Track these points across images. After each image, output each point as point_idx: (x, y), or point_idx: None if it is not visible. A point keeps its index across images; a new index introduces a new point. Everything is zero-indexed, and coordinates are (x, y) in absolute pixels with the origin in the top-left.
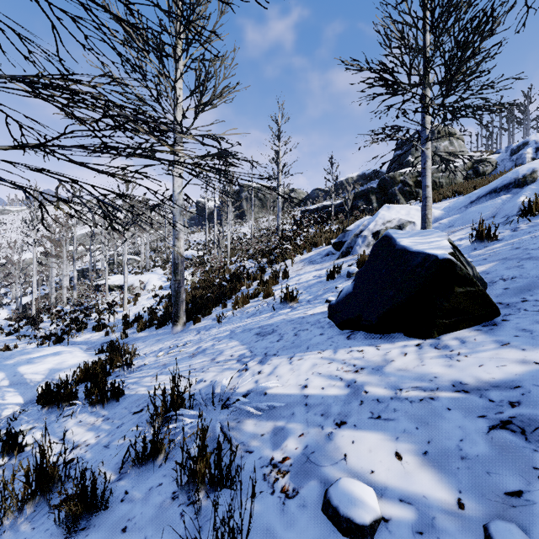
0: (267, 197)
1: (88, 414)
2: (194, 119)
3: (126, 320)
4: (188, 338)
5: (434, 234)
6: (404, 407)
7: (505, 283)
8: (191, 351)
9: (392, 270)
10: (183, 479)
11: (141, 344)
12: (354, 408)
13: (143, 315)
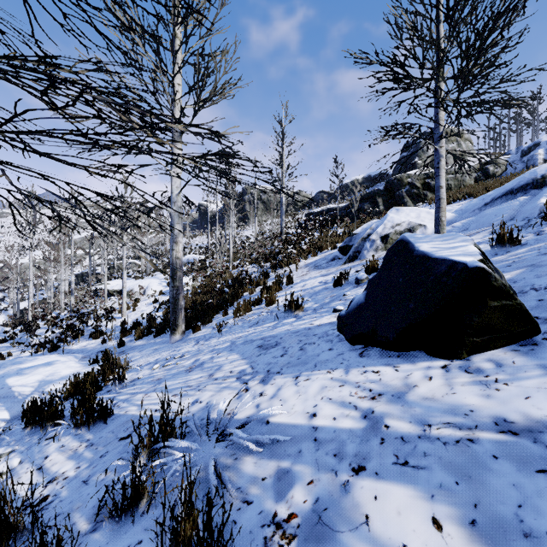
0: (270, 200)
1: (71, 437)
2: (194, 116)
3: (124, 327)
4: (186, 348)
5: (457, 238)
6: (437, 450)
7: (538, 293)
8: (188, 364)
9: (411, 279)
10: (167, 537)
11: (138, 354)
12: (374, 449)
13: (142, 322)
